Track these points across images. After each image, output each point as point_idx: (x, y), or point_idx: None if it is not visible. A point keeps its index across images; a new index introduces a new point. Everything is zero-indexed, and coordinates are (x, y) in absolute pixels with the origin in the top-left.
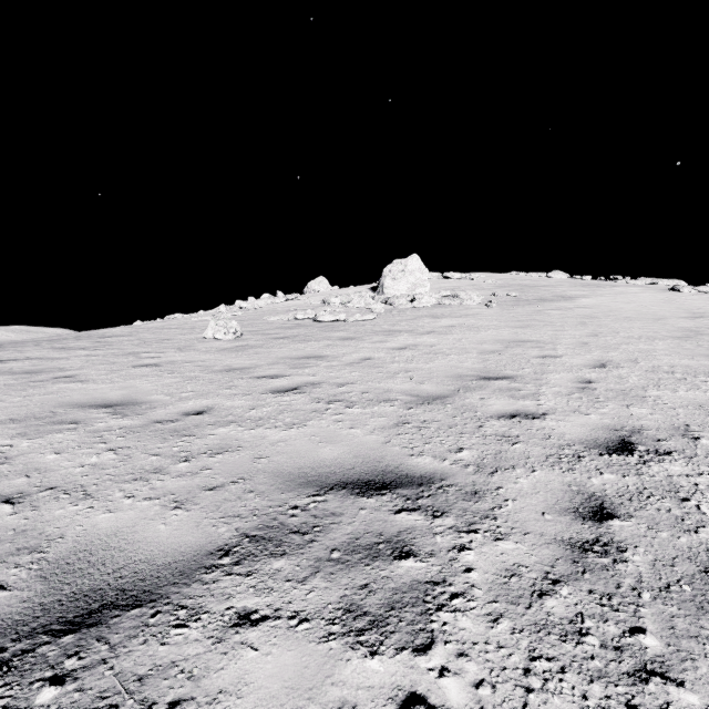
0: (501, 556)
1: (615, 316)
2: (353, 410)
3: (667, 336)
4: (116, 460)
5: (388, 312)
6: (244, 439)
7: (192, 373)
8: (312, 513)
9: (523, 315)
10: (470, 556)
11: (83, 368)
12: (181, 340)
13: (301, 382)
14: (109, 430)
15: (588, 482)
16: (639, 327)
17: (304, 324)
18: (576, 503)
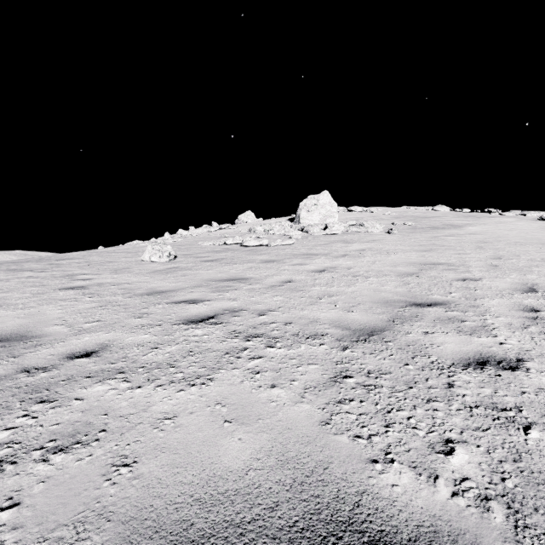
0: None
1: (505, 241)
2: (276, 351)
3: None
4: None
5: (304, 238)
6: (118, 410)
7: (111, 297)
8: None
9: (423, 240)
10: None
11: (11, 290)
12: (121, 263)
13: (220, 309)
14: None
15: None
16: (534, 250)
17: (232, 248)
18: None
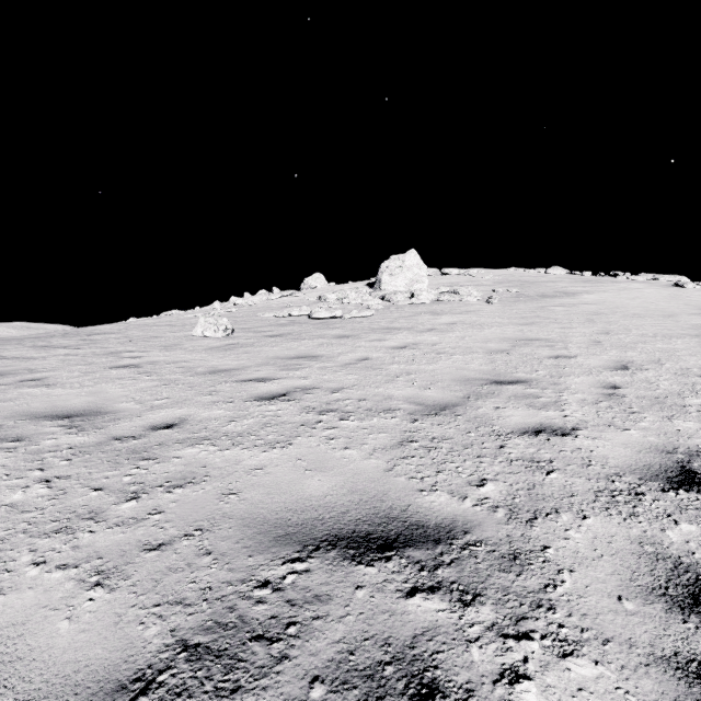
0: (579, 696)
1: (622, 312)
2: (349, 423)
3: (683, 334)
4: (46, 497)
5: (385, 309)
6: (214, 464)
7: (172, 376)
8: (288, 596)
9: (526, 311)
10: (530, 696)
11: (56, 369)
12: (169, 338)
13: (291, 387)
14: (54, 450)
15: (664, 538)
16: (651, 324)
17: (298, 320)
18: (661, 578)
